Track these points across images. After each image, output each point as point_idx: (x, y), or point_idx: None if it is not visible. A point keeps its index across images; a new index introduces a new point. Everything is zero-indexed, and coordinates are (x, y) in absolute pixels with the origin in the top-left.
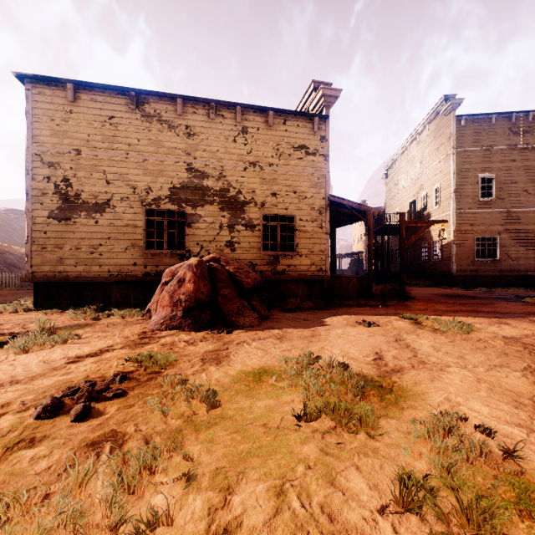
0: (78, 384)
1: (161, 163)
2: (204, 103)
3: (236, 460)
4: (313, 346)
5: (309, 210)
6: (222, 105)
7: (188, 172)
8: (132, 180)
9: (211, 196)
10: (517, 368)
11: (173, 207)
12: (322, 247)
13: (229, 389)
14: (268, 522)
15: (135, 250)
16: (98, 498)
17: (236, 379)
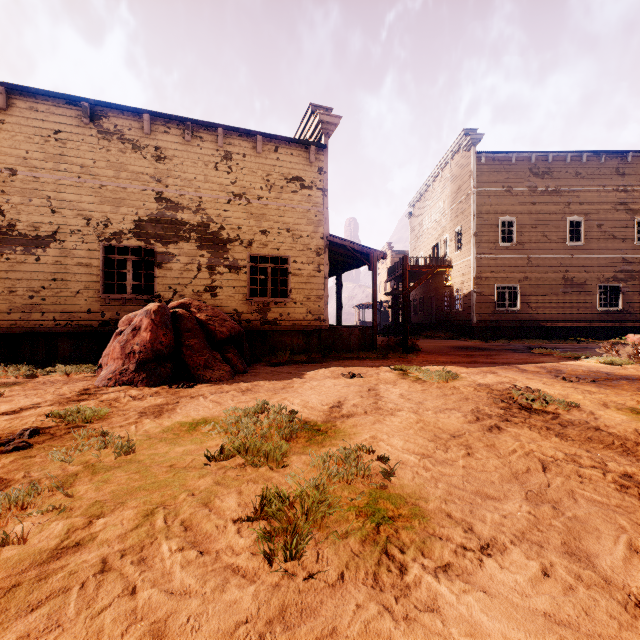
0: None
1: (124, 190)
2: (178, 121)
3: (123, 494)
4: (277, 397)
5: (305, 251)
6: (201, 126)
7: (158, 202)
8: (85, 210)
9: (187, 232)
10: (466, 410)
11: (139, 244)
12: (320, 294)
13: (153, 438)
14: (124, 535)
15: (90, 294)
16: None
17: (167, 429)
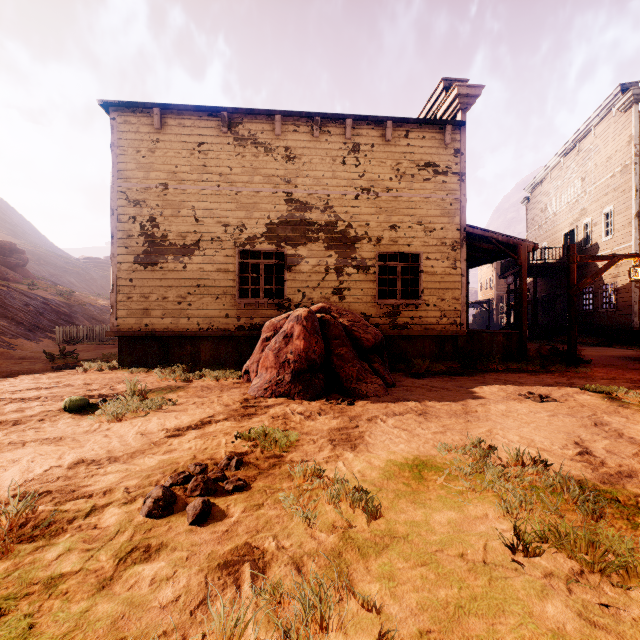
0: (185, 467)
1: (257, 194)
2: (306, 118)
3: (445, 618)
4: (475, 428)
5: (439, 245)
6: (328, 119)
7: (288, 204)
8: (223, 217)
9: (315, 232)
10: None
11: (270, 247)
12: (456, 294)
13: (384, 490)
14: None
15: (227, 299)
16: None
17: (387, 473)
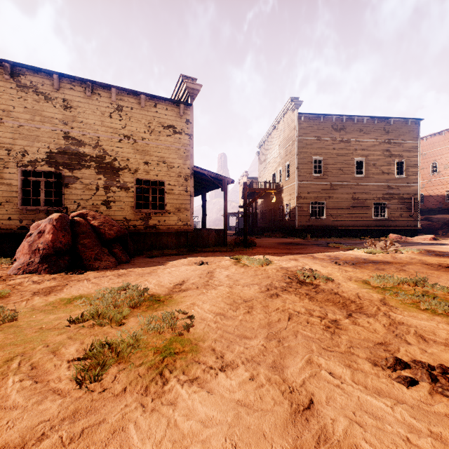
0: None
1: (38, 129)
2: (81, 81)
3: None
4: (141, 279)
5: (177, 177)
6: (99, 85)
7: (65, 139)
8: (6, 143)
9: (88, 162)
10: (263, 284)
11: (50, 169)
12: (187, 207)
13: (36, 310)
14: None
15: (10, 206)
16: None
17: (49, 303)
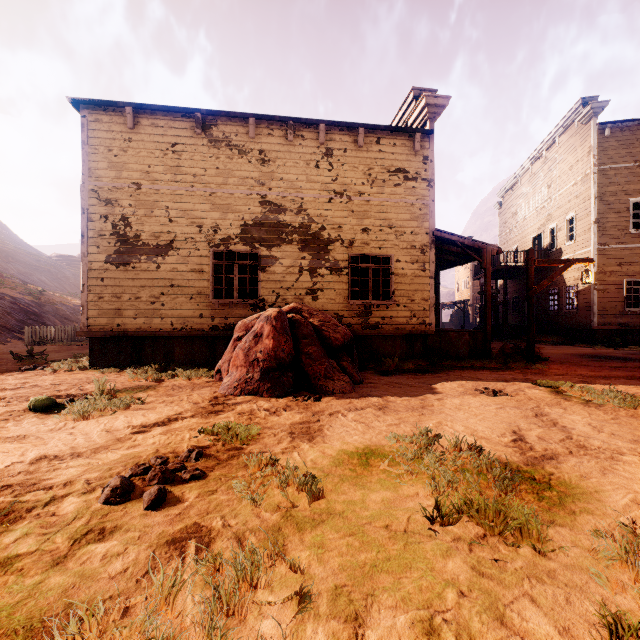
0: (147, 460)
1: (231, 196)
2: (281, 122)
3: (359, 575)
4: (427, 420)
5: (409, 248)
6: (302, 124)
7: (262, 206)
8: (198, 218)
9: (289, 234)
10: None
11: (244, 248)
12: (425, 295)
13: (331, 475)
14: None
15: (201, 299)
16: (191, 621)
17: (337, 461)
